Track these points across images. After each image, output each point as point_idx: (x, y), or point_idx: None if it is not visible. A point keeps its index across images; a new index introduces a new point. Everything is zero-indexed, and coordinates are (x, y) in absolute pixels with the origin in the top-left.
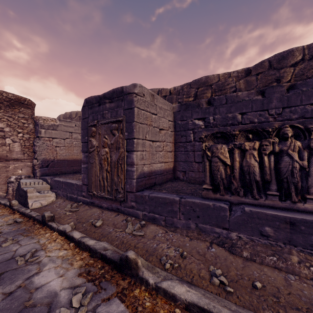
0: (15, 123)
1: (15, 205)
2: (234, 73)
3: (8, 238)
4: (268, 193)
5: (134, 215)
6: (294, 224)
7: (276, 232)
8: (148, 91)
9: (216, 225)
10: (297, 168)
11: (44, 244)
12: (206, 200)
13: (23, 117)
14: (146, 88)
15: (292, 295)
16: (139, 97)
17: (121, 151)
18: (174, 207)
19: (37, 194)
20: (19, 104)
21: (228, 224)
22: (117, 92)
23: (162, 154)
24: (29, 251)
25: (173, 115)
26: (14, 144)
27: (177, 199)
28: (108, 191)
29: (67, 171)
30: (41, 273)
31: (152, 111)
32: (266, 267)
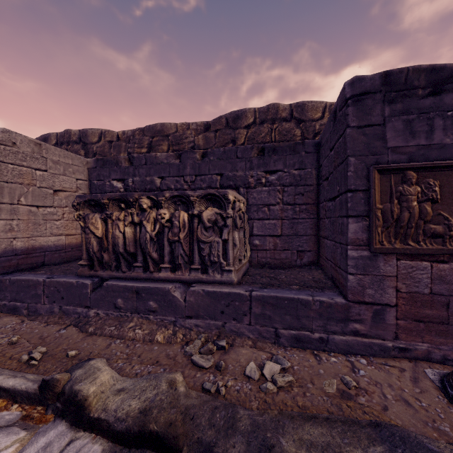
0: None
1: None
2: (193, 125)
3: None
4: (134, 265)
5: None
6: (139, 292)
7: (126, 303)
8: (26, 139)
9: (80, 305)
10: (147, 239)
11: None
12: (76, 278)
13: None
14: (21, 135)
15: (99, 355)
16: (2, 146)
17: None
18: (38, 290)
19: None
20: None
21: (90, 301)
22: None
23: (60, 224)
24: None
25: (88, 172)
26: None
27: (41, 280)
28: None
29: None
30: None
31: (35, 166)
32: (103, 338)
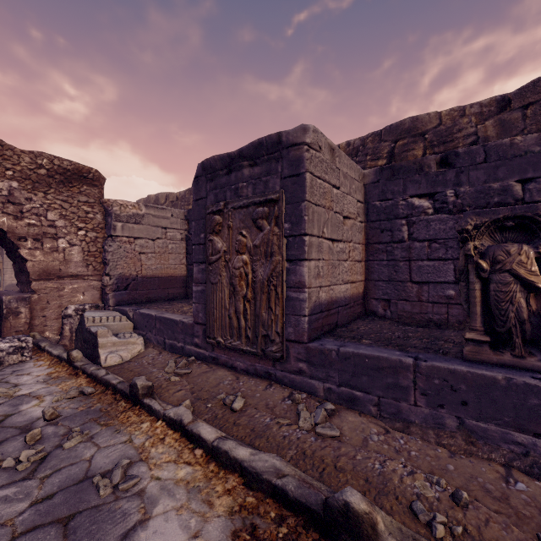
0: (74, 213)
1: (78, 359)
2: (473, 108)
3: (72, 430)
4: None
5: (304, 389)
6: None
7: None
8: (326, 141)
9: (515, 426)
10: None
11: (143, 448)
12: (479, 366)
13: (86, 202)
14: (323, 135)
15: None
16: (313, 151)
17: (275, 261)
18: (400, 377)
19: (114, 339)
20: (79, 179)
21: None
22: (268, 144)
23: (347, 267)
24: (116, 463)
25: (364, 190)
26: (72, 248)
27: (408, 362)
28: (248, 338)
29: (159, 297)
30: (150, 522)
31: (332, 181)
32: None
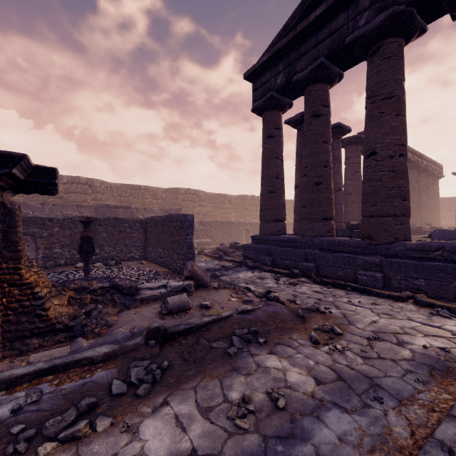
0: None
1: None
2: None
3: None
4: None
5: None
6: None
7: None
8: None
9: None
10: None
11: None
12: None
13: None
14: None
15: None
16: None
17: None
18: None
19: None
20: None
21: (26, 251)
22: None
23: None
24: None
25: None
26: None
27: None
28: None
29: None
30: None
31: None
32: None
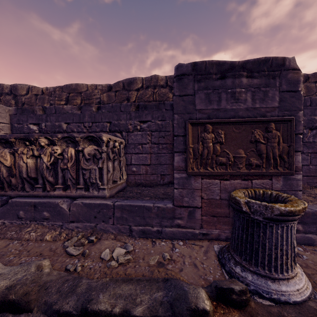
0: None
1: None
2: (99, 86)
3: None
4: (35, 187)
5: None
6: (36, 206)
7: (26, 214)
8: None
9: None
10: (44, 167)
11: None
12: None
13: None
14: None
15: None
16: None
17: None
18: None
19: None
20: None
21: None
22: None
23: None
24: None
25: (10, 117)
26: None
27: None
28: None
29: None
30: None
31: None
32: (4, 240)
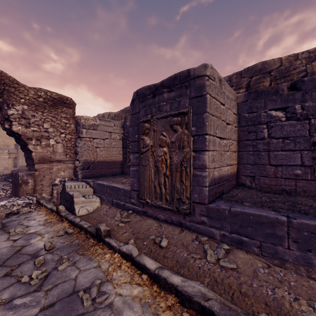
0: (58, 124)
1: (63, 211)
2: (304, 54)
3: (62, 257)
4: None
5: (206, 234)
6: None
7: None
8: (217, 75)
9: None
10: None
11: (108, 272)
12: None
13: (65, 117)
14: (215, 71)
15: None
16: (211, 80)
17: (185, 151)
18: (277, 229)
19: (83, 199)
20: (61, 104)
21: None
22: (180, 77)
23: (228, 155)
24: (92, 282)
25: (237, 107)
26: (57, 144)
27: (282, 219)
28: (167, 200)
29: (107, 173)
30: None
31: (221, 100)
32: None
